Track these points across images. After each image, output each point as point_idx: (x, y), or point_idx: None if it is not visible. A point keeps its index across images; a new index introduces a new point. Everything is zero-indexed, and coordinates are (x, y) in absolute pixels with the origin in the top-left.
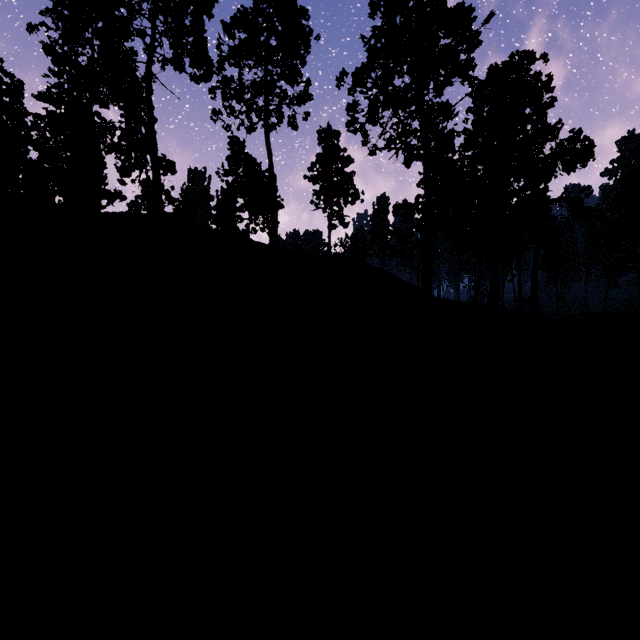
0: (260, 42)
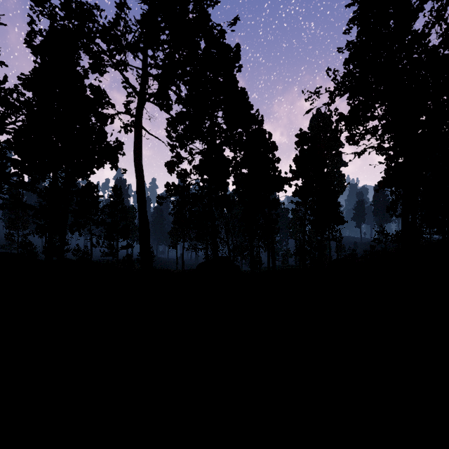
0: None
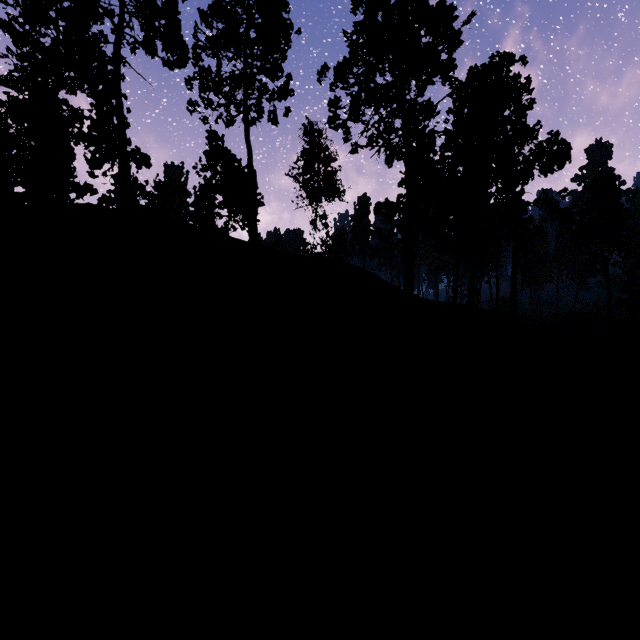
0: (239, 33)
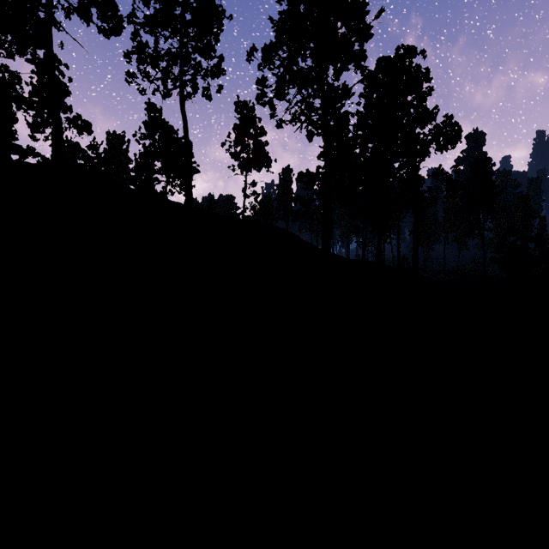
0: (175, 15)
